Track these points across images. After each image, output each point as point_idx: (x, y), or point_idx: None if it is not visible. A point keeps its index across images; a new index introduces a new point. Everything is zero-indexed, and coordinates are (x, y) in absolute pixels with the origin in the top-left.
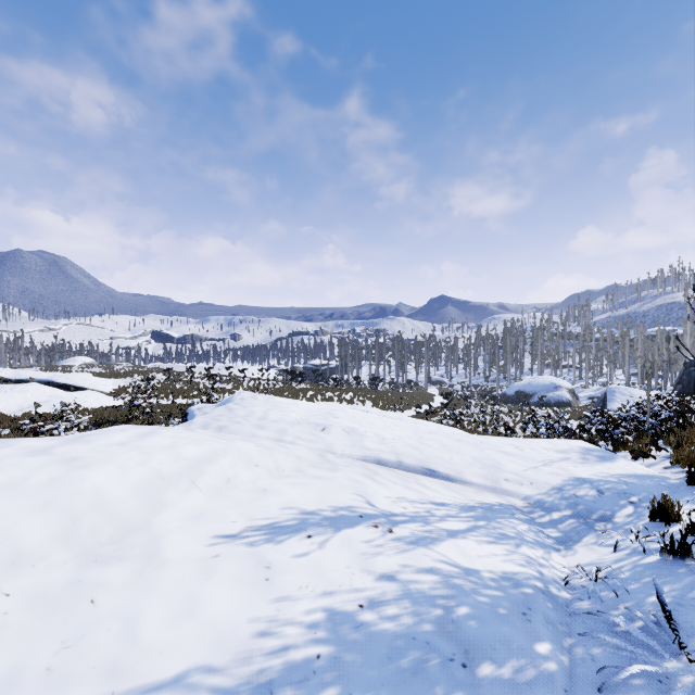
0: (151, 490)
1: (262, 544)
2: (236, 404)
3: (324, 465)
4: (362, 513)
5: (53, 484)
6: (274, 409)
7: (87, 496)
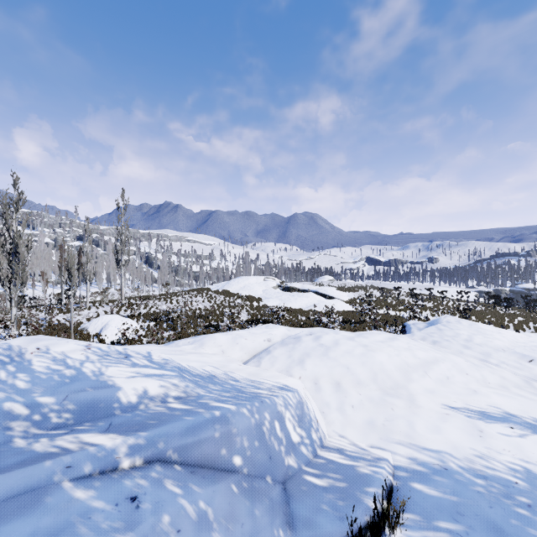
0: (404, 370)
1: (475, 419)
2: (443, 325)
3: (528, 389)
4: None
5: (363, 356)
6: (477, 335)
7: (377, 365)
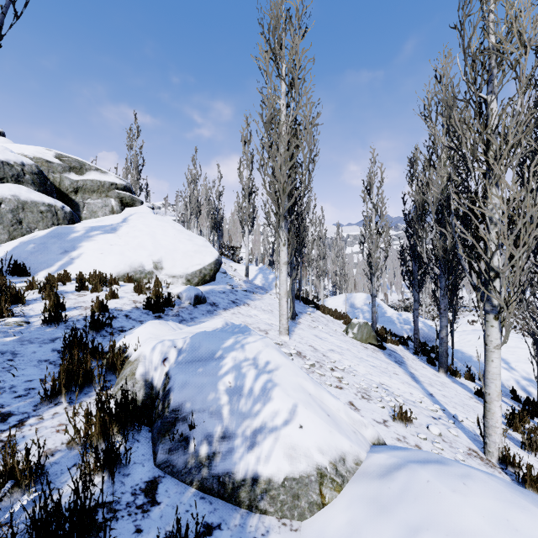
0: None
1: None
2: None
3: None
4: (505, 360)
5: None
6: None
7: None
